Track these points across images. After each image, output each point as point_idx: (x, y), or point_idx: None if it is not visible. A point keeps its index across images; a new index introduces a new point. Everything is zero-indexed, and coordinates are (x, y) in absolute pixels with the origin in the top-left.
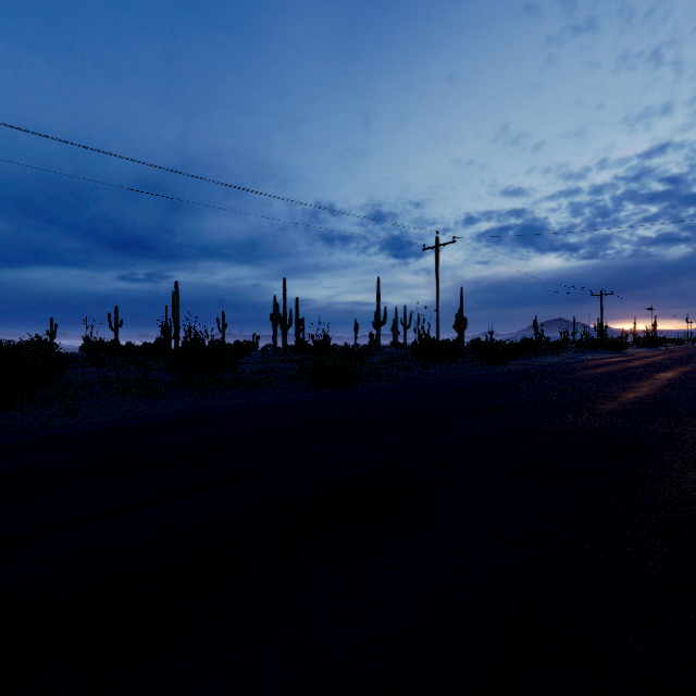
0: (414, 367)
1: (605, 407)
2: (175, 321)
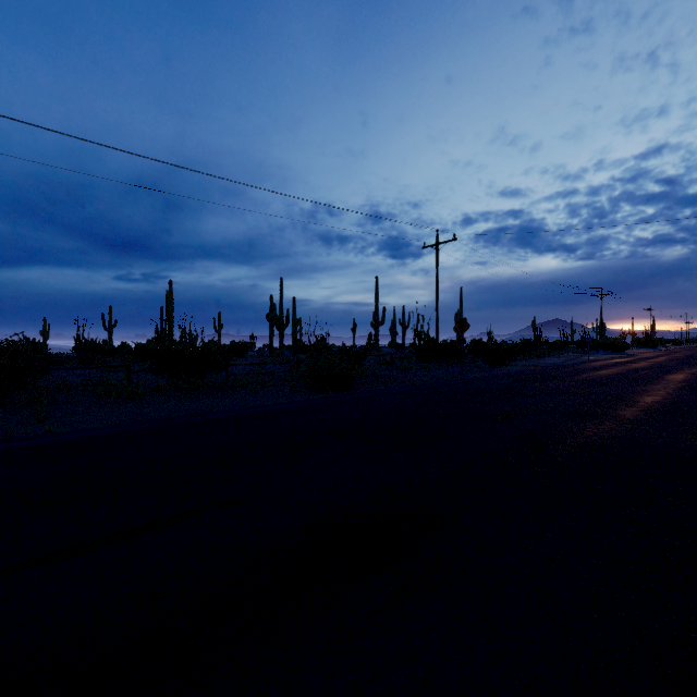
0: (414, 368)
1: (625, 413)
2: (169, 321)
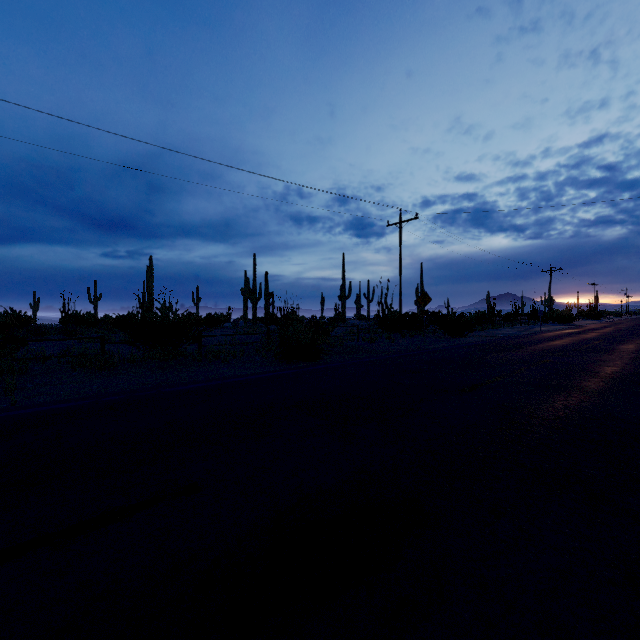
0: (379, 338)
1: (589, 384)
2: (149, 294)
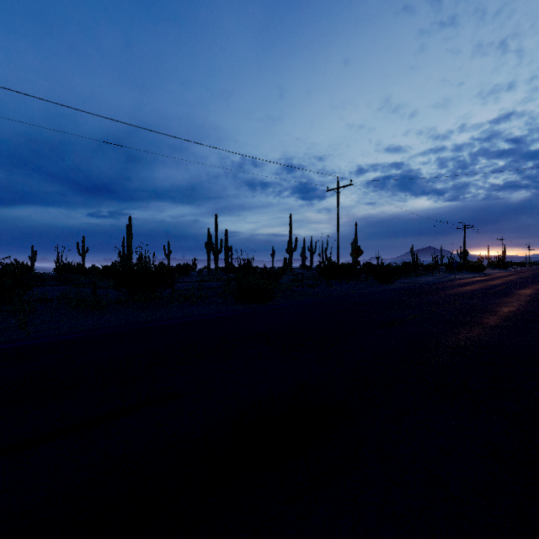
0: (320, 284)
1: (488, 321)
2: (129, 248)
